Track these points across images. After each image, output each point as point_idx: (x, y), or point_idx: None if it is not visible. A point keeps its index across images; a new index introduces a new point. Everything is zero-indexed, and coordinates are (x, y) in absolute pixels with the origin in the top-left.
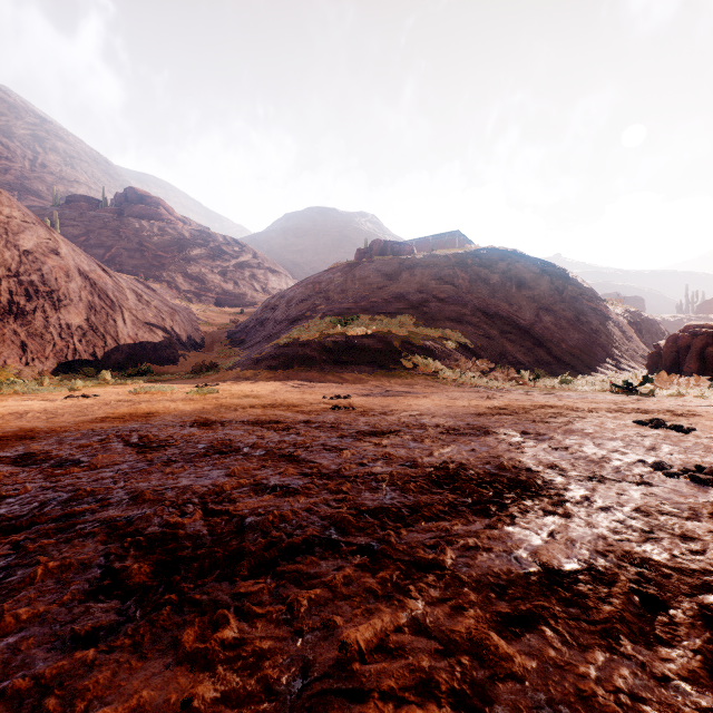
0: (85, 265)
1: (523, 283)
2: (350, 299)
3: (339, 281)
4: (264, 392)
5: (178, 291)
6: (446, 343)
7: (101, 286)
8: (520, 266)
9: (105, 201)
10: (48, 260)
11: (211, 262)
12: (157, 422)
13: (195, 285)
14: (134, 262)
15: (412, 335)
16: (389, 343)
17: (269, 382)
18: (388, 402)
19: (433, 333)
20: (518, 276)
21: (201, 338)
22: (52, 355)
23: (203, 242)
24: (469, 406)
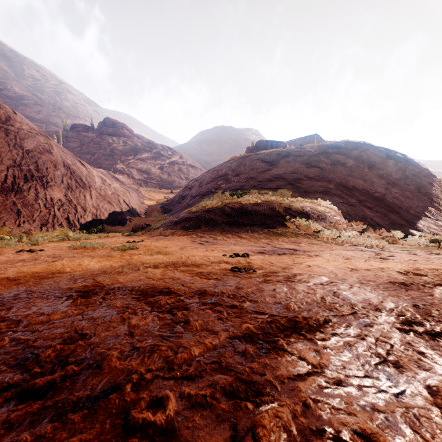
0: (69, 160)
1: (373, 165)
2: (242, 179)
3: (234, 168)
4: (175, 248)
5: (133, 179)
6: (320, 209)
7: (78, 174)
8: (370, 153)
9: (92, 126)
10: (43, 156)
11: (154, 161)
12: (42, 288)
13: (144, 176)
14: (108, 162)
15: (293, 203)
16: (274, 209)
17: (181, 239)
18: (285, 262)
19: (309, 201)
20: (369, 160)
21: (144, 208)
22: (38, 219)
23: (149, 149)
24: (375, 269)
